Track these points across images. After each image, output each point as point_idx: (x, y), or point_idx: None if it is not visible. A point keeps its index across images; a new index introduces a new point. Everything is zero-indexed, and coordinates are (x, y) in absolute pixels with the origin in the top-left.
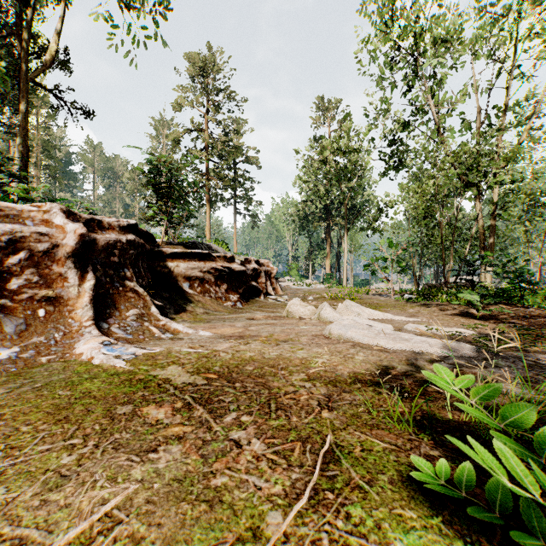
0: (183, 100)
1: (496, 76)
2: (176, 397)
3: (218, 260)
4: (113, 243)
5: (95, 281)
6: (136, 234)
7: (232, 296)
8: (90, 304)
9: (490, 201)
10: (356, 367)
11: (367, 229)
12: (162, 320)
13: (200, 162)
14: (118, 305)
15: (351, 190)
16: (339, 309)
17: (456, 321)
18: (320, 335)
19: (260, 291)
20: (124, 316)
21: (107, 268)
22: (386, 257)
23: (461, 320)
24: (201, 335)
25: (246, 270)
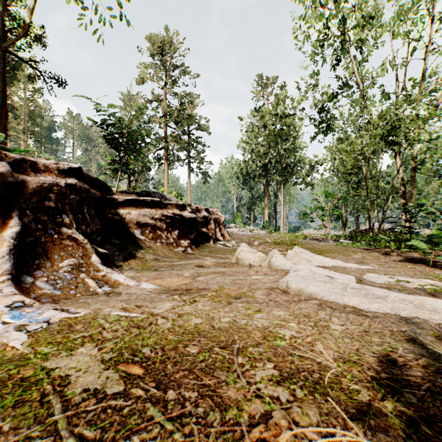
0: (145, 75)
1: (413, 51)
2: (53, 438)
3: (170, 208)
4: (47, 186)
5: (22, 227)
6: (83, 179)
7: (183, 242)
8: (8, 254)
9: (412, 157)
10: (340, 347)
11: (300, 184)
12: (102, 270)
13: (160, 128)
14: (50, 255)
15: (287, 151)
16: (288, 256)
17: (411, 269)
18: (276, 288)
19: (210, 237)
20: (56, 267)
21: (39, 213)
22: (324, 205)
23: (416, 268)
24: (143, 288)
25: (197, 217)
